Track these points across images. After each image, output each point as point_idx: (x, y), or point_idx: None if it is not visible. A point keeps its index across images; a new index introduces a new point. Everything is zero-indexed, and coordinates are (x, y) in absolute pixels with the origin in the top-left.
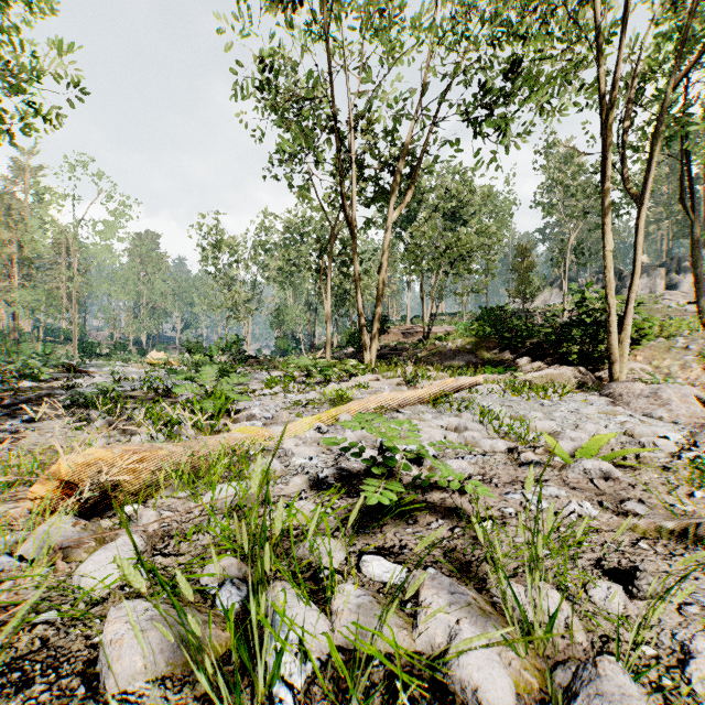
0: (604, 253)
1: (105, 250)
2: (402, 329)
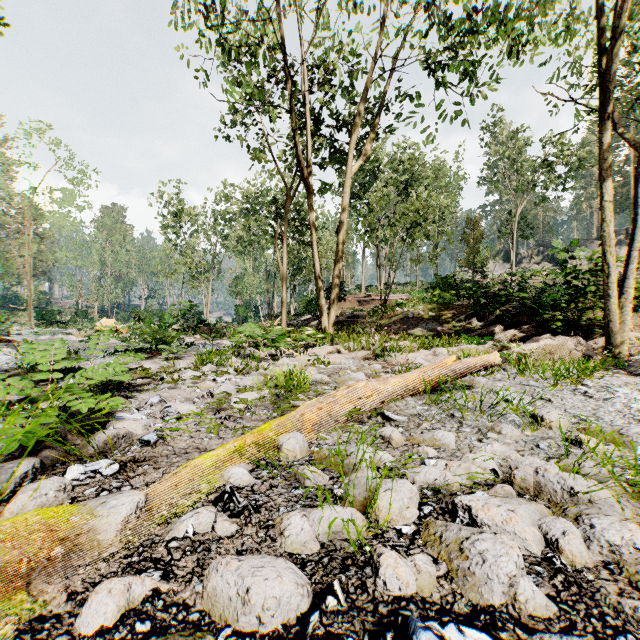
0: (602, 204)
1: (63, 218)
2: (358, 297)
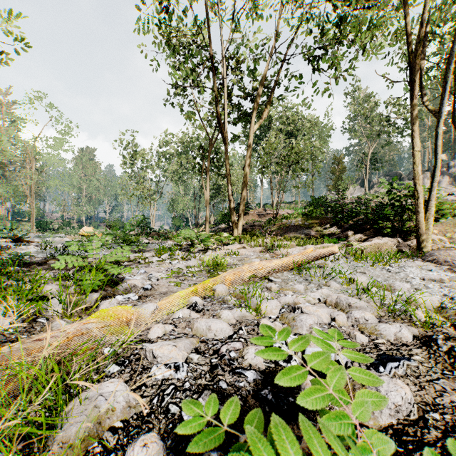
0: (414, 153)
1: (54, 158)
2: (257, 212)
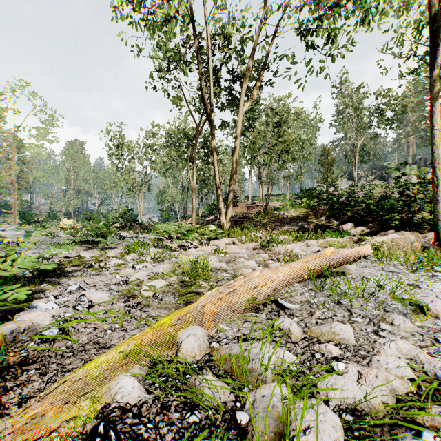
0: (432, 132)
1: (38, 148)
2: (246, 204)
